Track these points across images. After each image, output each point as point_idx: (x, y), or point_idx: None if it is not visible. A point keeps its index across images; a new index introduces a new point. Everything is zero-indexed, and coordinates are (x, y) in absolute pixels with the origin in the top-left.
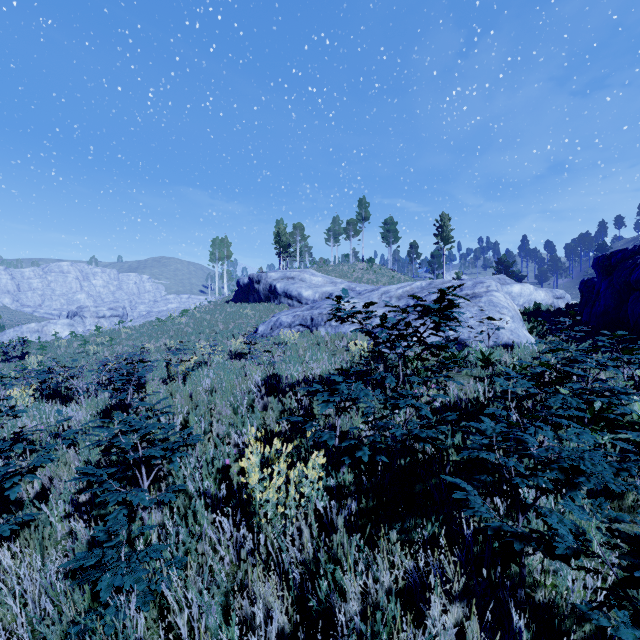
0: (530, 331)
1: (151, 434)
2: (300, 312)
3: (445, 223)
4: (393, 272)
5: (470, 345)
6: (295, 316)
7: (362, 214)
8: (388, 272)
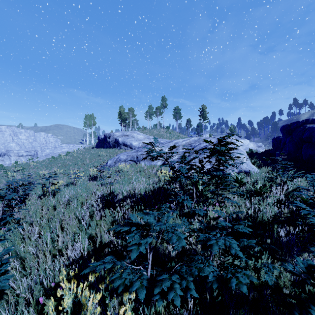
0: (253, 163)
1: (1, 250)
2: (131, 153)
3: (204, 109)
4: (179, 133)
5: (225, 172)
6: (128, 155)
7: (163, 104)
8: (176, 133)
